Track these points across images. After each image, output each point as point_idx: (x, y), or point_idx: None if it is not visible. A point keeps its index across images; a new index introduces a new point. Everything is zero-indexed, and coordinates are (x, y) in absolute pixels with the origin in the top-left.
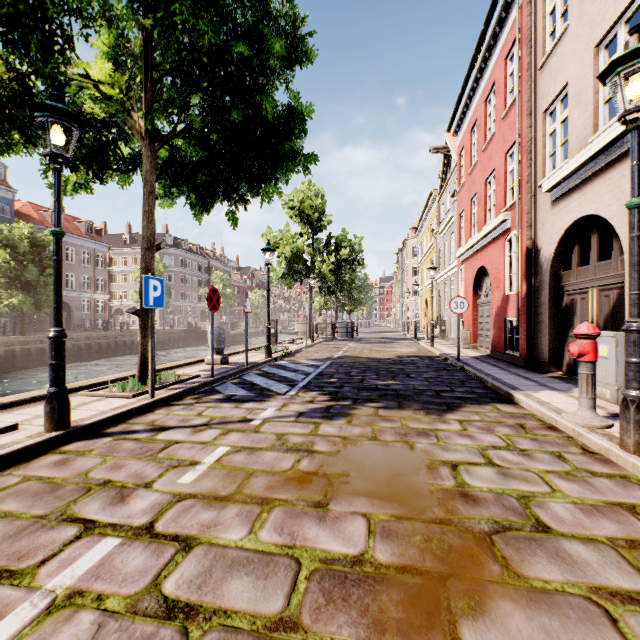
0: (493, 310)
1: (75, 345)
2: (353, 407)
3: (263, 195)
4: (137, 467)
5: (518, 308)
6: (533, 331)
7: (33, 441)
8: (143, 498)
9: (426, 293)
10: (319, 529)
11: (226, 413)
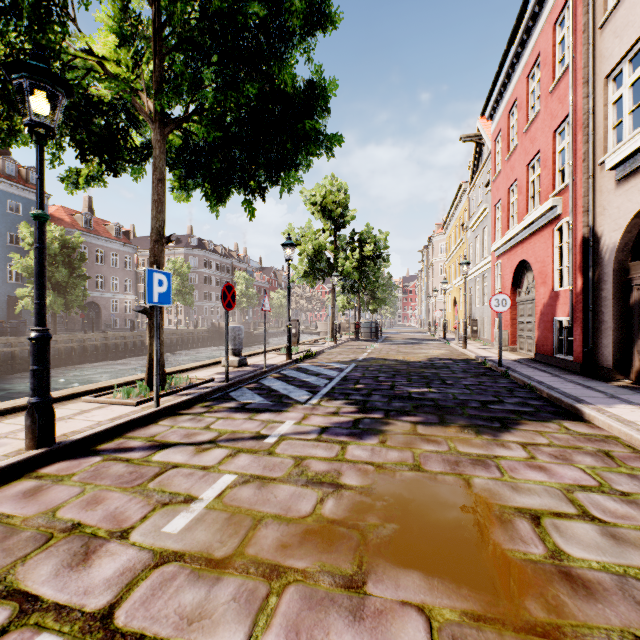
0: (537, 308)
1: (103, 344)
2: (385, 421)
3: (283, 184)
4: (118, 503)
5: (572, 306)
6: (591, 332)
7: (6, 462)
8: (112, 557)
9: (454, 291)
10: (354, 637)
11: (237, 426)
